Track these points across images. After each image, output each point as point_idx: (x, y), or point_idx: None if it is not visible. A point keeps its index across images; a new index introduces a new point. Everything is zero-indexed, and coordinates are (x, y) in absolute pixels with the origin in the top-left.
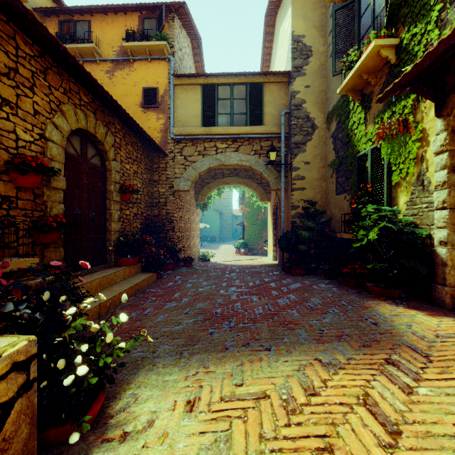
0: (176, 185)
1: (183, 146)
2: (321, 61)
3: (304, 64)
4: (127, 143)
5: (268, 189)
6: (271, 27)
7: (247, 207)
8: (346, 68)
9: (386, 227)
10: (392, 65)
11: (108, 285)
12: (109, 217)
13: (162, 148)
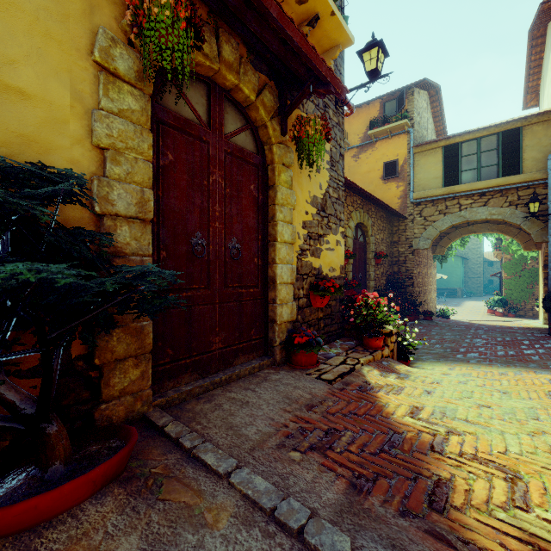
0: (415, 245)
1: (423, 208)
2: None
3: None
4: (377, 219)
5: None
6: (540, 38)
7: (506, 254)
8: None
9: None
10: None
11: None
12: (368, 277)
13: (403, 215)
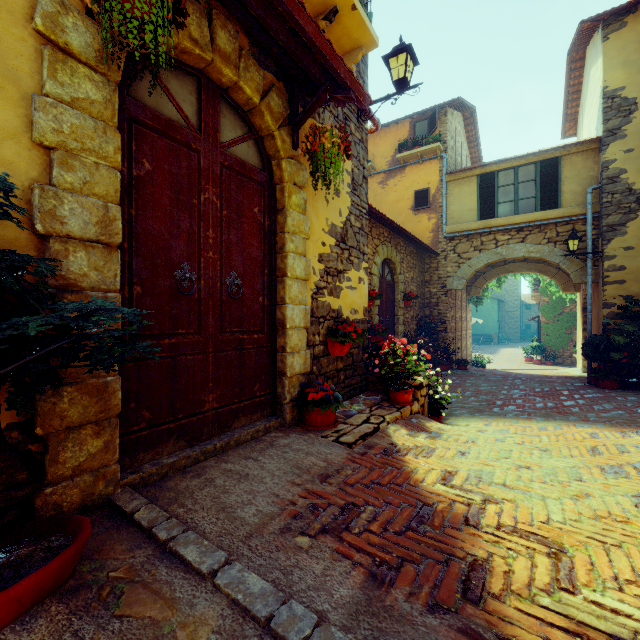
0: (449, 285)
1: (457, 243)
2: None
3: (624, 123)
4: (407, 255)
5: None
6: (579, 61)
7: (544, 296)
8: None
9: None
10: None
11: None
12: (397, 321)
13: (435, 251)
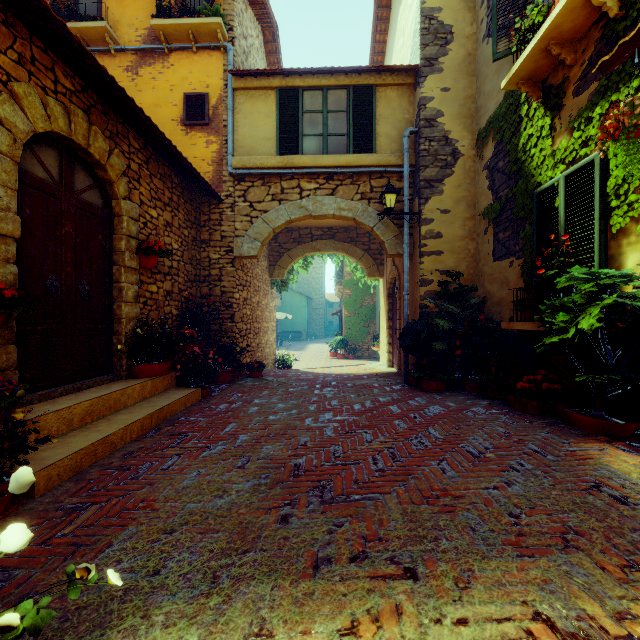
0: (237, 249)
1: (248, 187)
2: (468, 49)
3: (441, 54)
4: (153, 175)
5: (380, 258)
6: (386, 9)
7: (347, 289)
8: (519, 42)
9: (617, 305)
10: (612, 19)
11: (109, 411)
12: (118, 294)
13: (213, 188)
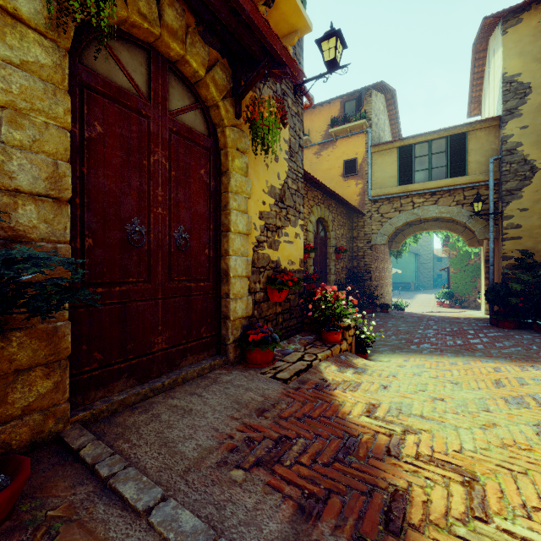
0: (373, 240)
1: (380, 205)
2: None
3: (520, 104)
4: (338, 215)
5: None
6: (482, 52)
7: (452, 250)
8: None
9: None
10: None
11: None
12: (329, 271)
13: (362, 211)
